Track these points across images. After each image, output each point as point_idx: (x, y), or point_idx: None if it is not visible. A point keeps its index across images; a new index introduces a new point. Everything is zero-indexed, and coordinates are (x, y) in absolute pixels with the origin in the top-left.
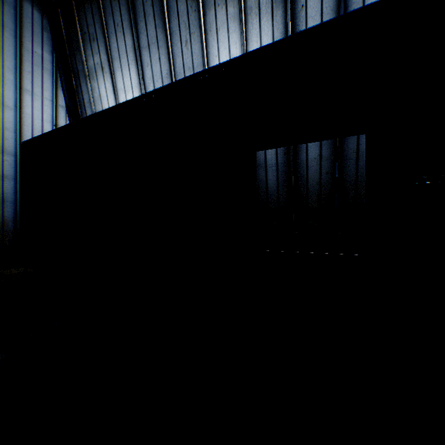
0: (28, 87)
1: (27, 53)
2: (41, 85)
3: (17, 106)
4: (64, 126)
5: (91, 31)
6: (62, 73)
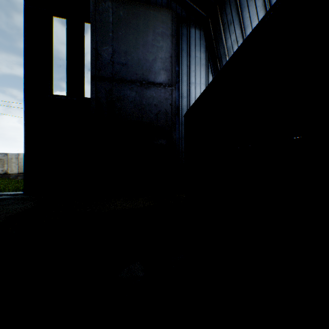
0: (192, 81)
1: (192, 60)
2: (199, 76)
3: (187, 94)
4: (202, 92)
5: (228, 19)
6: (211, 62)
